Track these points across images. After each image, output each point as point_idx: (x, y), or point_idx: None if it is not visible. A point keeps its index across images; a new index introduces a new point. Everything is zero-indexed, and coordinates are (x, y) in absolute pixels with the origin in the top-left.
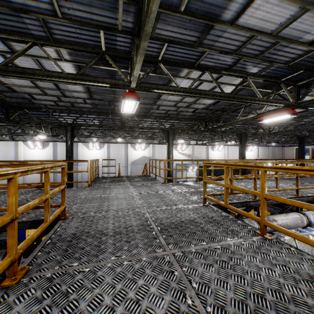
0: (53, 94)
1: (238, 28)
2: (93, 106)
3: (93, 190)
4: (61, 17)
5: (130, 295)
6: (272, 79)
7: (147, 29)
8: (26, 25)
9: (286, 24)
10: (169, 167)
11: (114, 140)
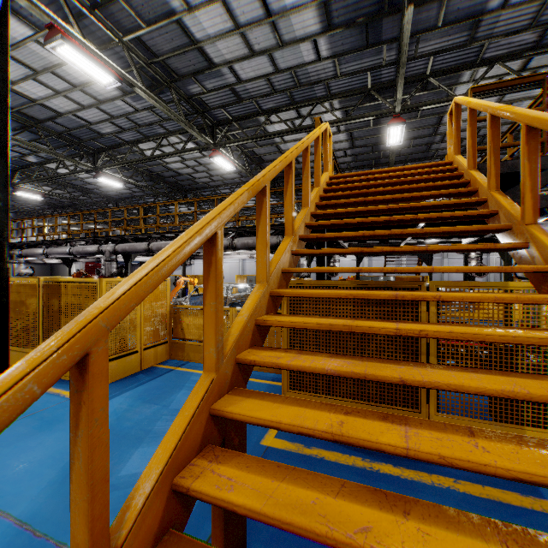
0: None
1: (514, 8)
2: (353, 159)
3: None
4: (339, 76)
5: None
6: None
7: (403, 60)
8: (314, 92)
9: None
10: None
11: None
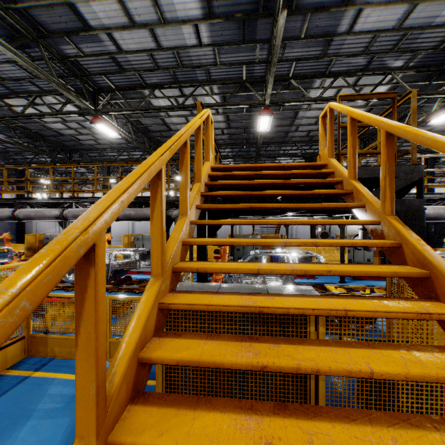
0: None
1: (356, 35)
2: (229, 137)
3: None
4: (219, 64)
5: None
6: (428, 68)
7: (274, 60)
8: (196, 75)
9: (404, 18)
10: None
11: None
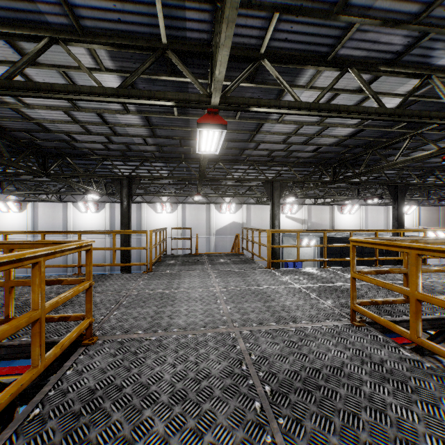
0: (99, 132)
1: None
2: (158, 149)
3: (154, 279)
4: None
5: None
6: None
7: None
8: (35, 6)
9: None
10: (274, 240)
11: (191, 199)
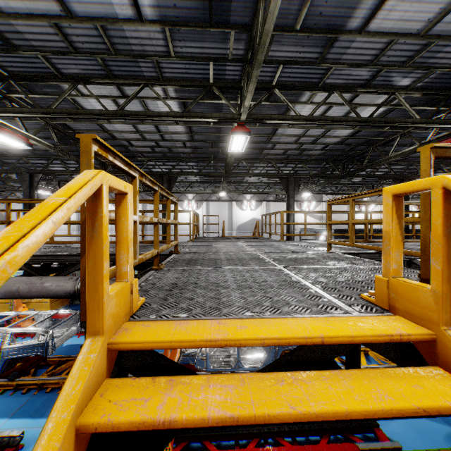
0: (151, 138)
1: (370, 35)
2: (193, 150)
3: (197, 243)
4: (173, 56)
5: (246, 276)
6: (435, 91)
7: (259, 57)
8: (140, 68)
9: (436, 20)
10: (289, 226)
11: (215, 197)
